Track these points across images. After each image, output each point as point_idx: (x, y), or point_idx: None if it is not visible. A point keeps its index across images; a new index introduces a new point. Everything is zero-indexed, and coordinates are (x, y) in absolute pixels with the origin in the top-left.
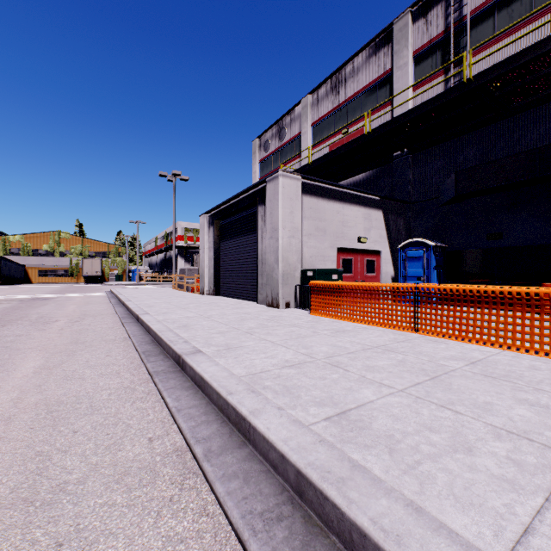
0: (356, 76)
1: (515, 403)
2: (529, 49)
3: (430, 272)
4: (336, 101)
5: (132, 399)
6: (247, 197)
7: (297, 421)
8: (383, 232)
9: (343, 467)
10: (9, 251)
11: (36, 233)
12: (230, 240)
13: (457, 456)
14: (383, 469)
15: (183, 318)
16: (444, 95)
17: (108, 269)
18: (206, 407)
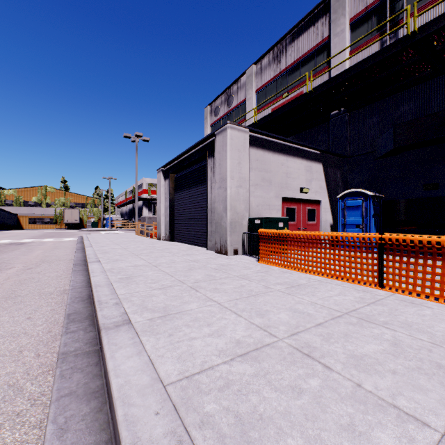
0: (296, 45)
1: None
2: None
3: (368, 220)
4: (277, 69)
5: (2, 417)
6: (198, 151)
7: None
8: (323, 184)
9: None
10: (4, 203)
11: (26, 188)
12: (183, 191)
13: None
14: None
15: (130, 268)
16: (387, 49)
17: (86, 218)
18: None
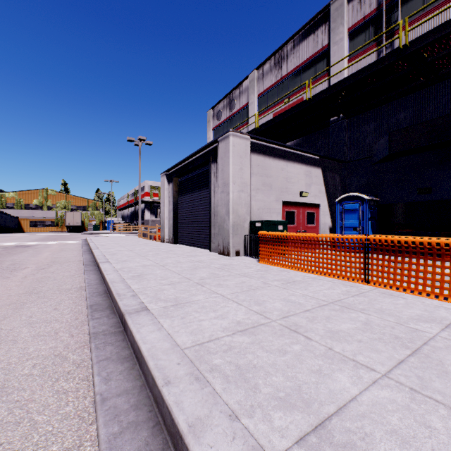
0: (297, 52)
1: None
2: None
3: (365, 223)
4: (279, 74)
5: (56, 374)
6: (201, 156)
7: (258, 450)
8: (322, 188)
9: None
10: (5, 205)
11: (28, 190)
12: (186, 195)
13: None
14: None
15: (139, 267)
16: (381, 61)
17: (87, 220)
18: (139, 394)
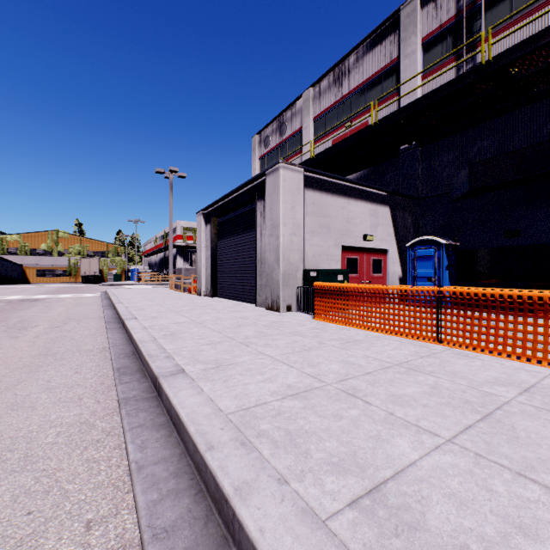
0: (361, 66)
1: None
2: None
3: (441, 272)
4: (339, 93)
5: (84, 442)
6: (245, 192)
7: (308, 512)
8: (390, 230)
9: None
10: (7, 251)
11: (34, 233)
12: (228, 238)
13: None
14: None
15: (173, 325)
16: (459, 79)
17: (106, 269)
18: (178, 462)
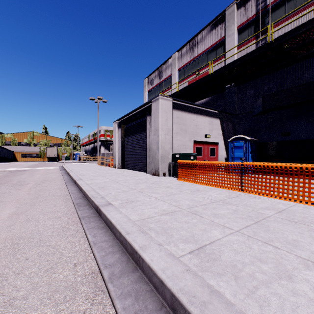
0: (204, 41)
1: (312, 240)
2: (307, 22)
3: (247, 155)
4: (192, 55)
5: (66, 235)
6: (140, 111)
7: (171, 254)
8: (220, 132)
9: (204, 292)
10: (5, 143)
11: (20, 133)
12: (130, 136)
13: (282, 282)
14: (232, 293)
15: (102, 182)
16: (256, 50)
17: (61, 153)
18: (112, 241)
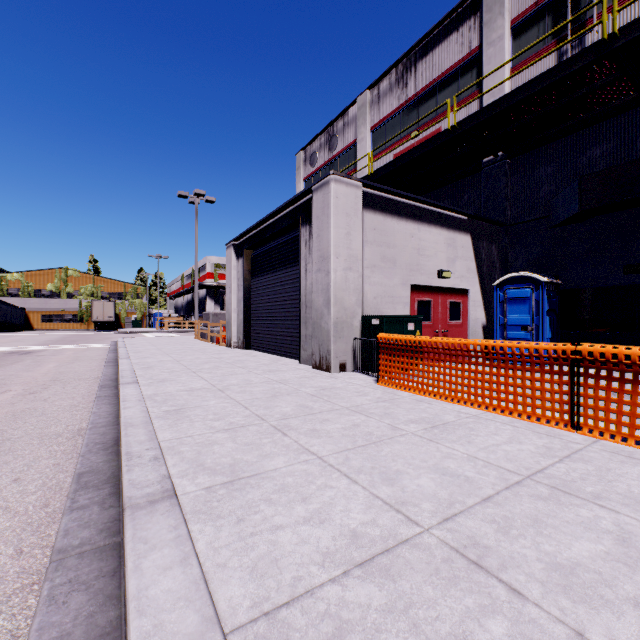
0: (431, 60)
1: None
2: None
3: (541, 319)
4: (403, 95)
5: None
6: (286, 216)
7: None
8: (472, 264)
9: None
10: (7, 292)
11: (39, 270)
12: (264, 276)
13: None
14: None
15: (183, 393)
16: (570, 62)
17: (124, 313)
18: None
